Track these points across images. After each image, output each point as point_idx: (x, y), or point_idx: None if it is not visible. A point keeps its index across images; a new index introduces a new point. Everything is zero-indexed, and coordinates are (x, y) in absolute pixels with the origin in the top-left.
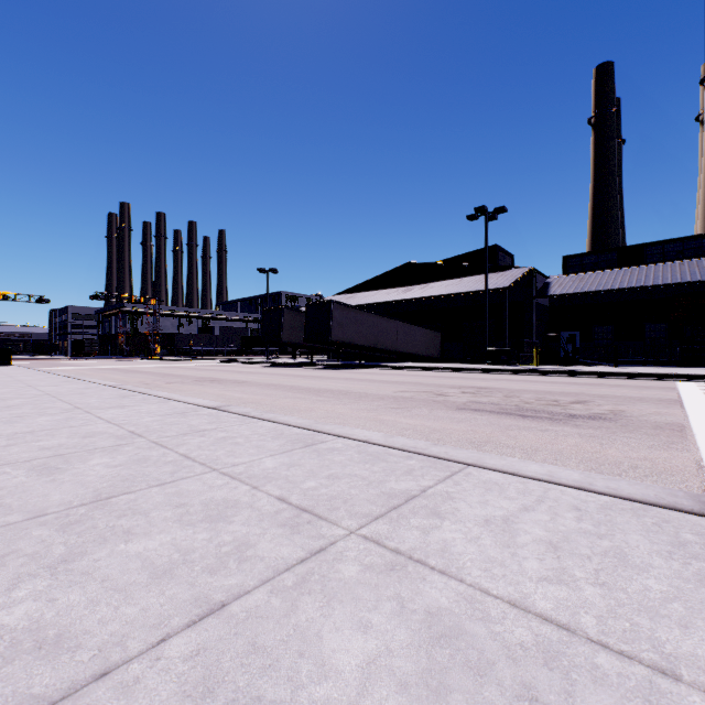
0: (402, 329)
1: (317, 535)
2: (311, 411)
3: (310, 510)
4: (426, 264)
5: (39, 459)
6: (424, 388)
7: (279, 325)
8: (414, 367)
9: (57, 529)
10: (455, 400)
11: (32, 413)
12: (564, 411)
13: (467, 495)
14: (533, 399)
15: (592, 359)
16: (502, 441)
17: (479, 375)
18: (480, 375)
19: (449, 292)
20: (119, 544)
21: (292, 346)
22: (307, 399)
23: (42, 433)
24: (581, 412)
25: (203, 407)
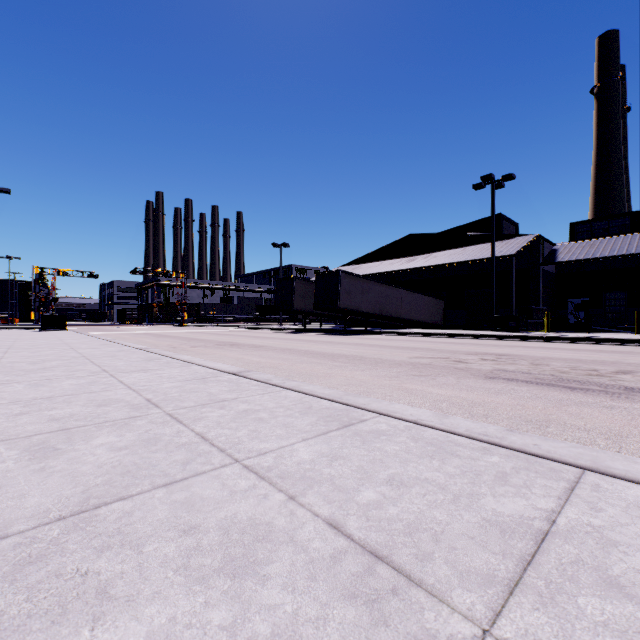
0: (406, 297)
1: (423, 636)
2: (330, 377)
3: (386, 557)
4: (429, 235)
5: (41, 435)
6: (439, 354)
7: (291, 294)
8: (420, 333)
9: (5, 574)
10: (479, 367)
11: (61, 376)
12: (615, 383)
13: (633, 536)
14: (566, 368)
15: (603, 326)
16: (566, 420)
17: (489, 341)
18: (490, 341)
19: (453, 261)
20: (81, 628)
21: (302, 313)
22: (323, 364)
23: (60, 399)
24: (636, 384)
25: (223, 372)
